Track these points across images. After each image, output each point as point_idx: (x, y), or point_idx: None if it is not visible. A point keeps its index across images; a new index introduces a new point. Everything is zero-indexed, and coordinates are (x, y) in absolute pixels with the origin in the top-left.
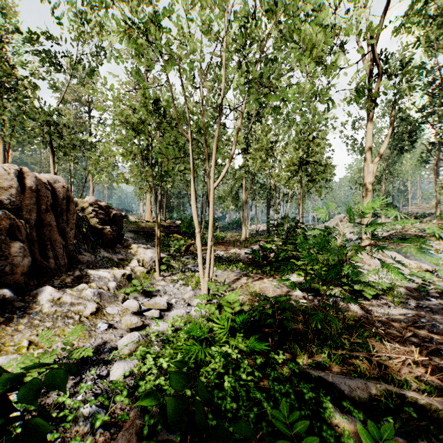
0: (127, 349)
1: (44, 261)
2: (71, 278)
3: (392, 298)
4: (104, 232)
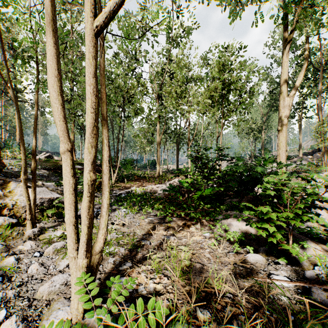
0: None
1: None
2: None
3: None
4: None
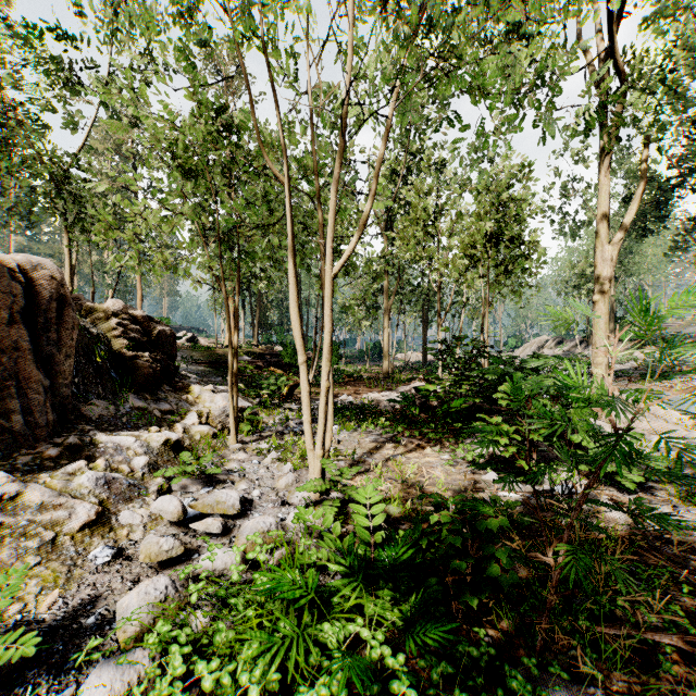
0: (133, 624)
1: (1, 419)
2: (57, 451)
3: (676, 490)
4: (136, 364)
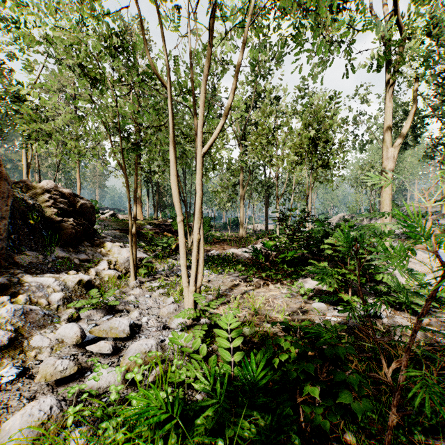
0: None
1: None
2: None
3: None
4: (62, 226)
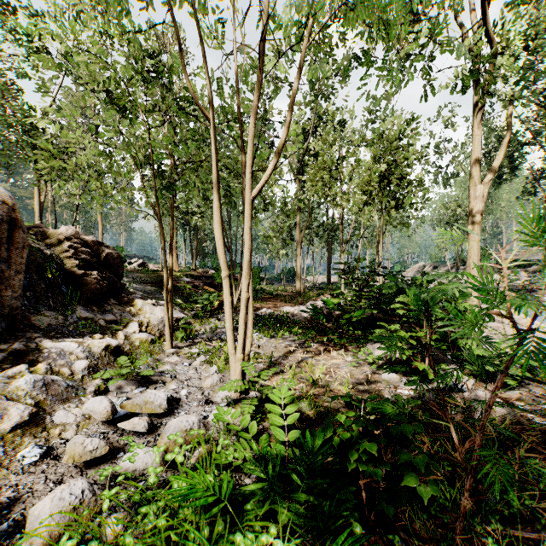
0: (41, 534)
1: None
2: (2, 356)
3: None
4: (85, 280)
